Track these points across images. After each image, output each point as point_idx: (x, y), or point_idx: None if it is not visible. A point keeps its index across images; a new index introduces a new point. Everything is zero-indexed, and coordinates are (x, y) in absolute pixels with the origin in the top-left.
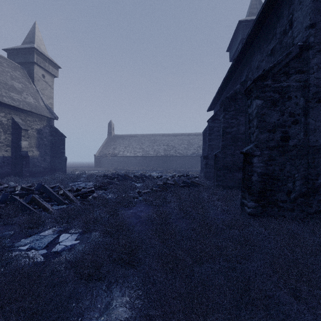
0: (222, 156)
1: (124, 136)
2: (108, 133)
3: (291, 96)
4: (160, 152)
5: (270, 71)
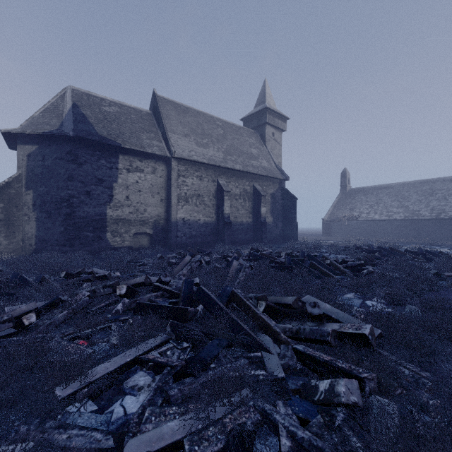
0: None
1: (368, 188)
2: (341, 187)
3: None
4: (447, 212)
5: None
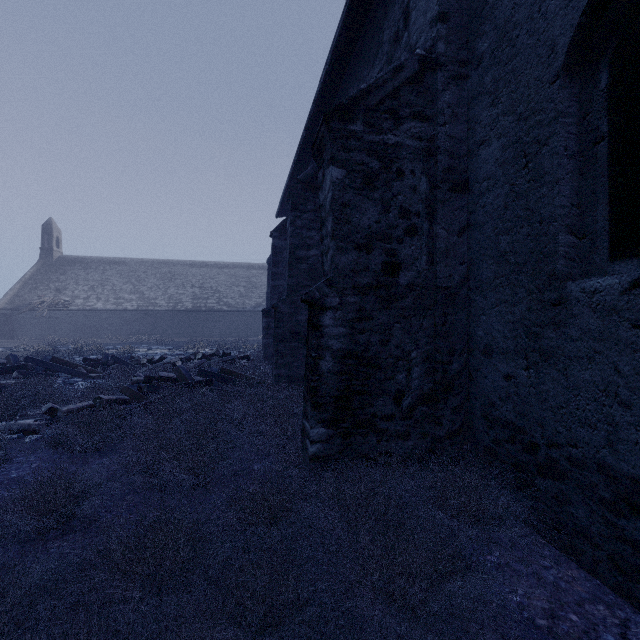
0: (289, 310)
1: (91, 260)
2: (42, 250)
3: (403, 170)
4: (184, 302)
5: (361, 101)
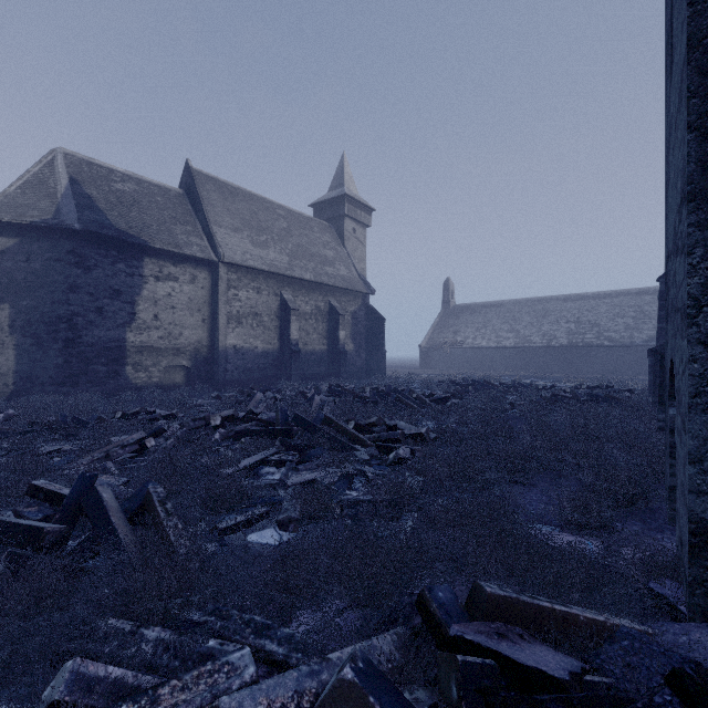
0: None
1: (475, 306)
2: (443, 302)
3: None
4: (558, 338)
5: None
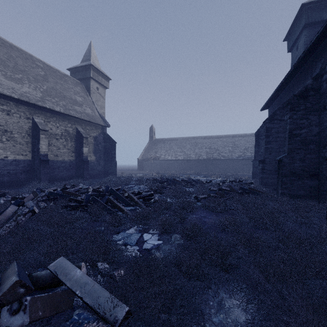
0: (288, 161)
1: (165, 139)
2: (150, 137)
3: None
4: (202, 155)
5: None
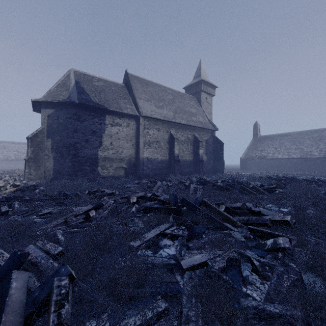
0: None
1: (273, 136)
2: (253, 135)
3: None
4: None
5: None
